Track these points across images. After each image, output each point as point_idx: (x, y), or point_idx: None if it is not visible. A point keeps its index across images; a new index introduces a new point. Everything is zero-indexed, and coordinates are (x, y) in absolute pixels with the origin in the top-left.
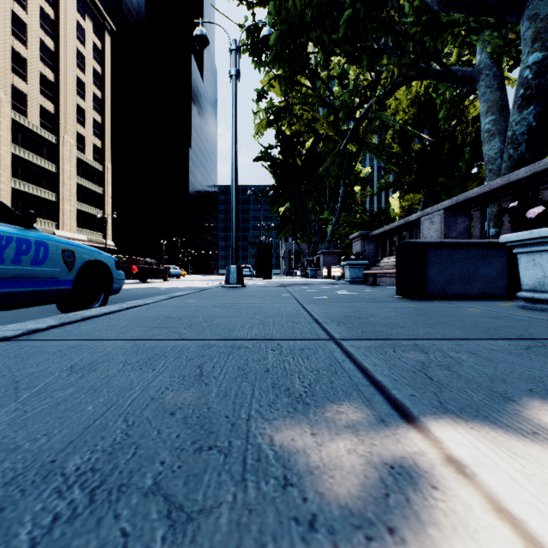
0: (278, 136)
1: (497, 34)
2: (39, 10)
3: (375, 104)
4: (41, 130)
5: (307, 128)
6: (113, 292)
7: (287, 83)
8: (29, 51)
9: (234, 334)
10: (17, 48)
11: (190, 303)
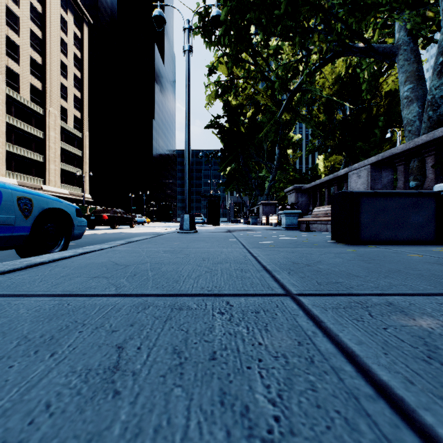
0: (225, 108)
1: (415, 14)
2: (29, 5)
3: (307, 77)
4: (31, 103)
5: (249, 102)
6: (74, 237)
7: (232, 60)
8: (21, 39)
9: (178, 286)
10: (11, 36)
11: (144, 248)
